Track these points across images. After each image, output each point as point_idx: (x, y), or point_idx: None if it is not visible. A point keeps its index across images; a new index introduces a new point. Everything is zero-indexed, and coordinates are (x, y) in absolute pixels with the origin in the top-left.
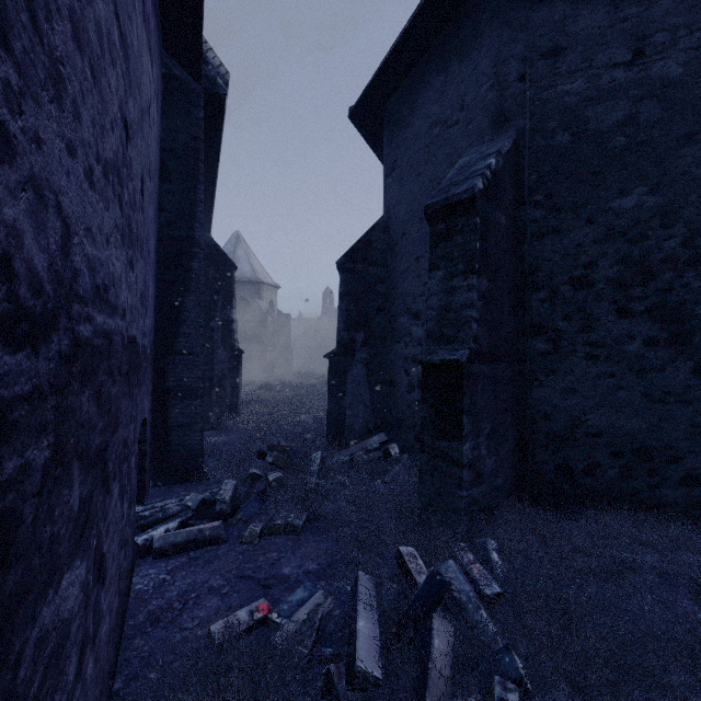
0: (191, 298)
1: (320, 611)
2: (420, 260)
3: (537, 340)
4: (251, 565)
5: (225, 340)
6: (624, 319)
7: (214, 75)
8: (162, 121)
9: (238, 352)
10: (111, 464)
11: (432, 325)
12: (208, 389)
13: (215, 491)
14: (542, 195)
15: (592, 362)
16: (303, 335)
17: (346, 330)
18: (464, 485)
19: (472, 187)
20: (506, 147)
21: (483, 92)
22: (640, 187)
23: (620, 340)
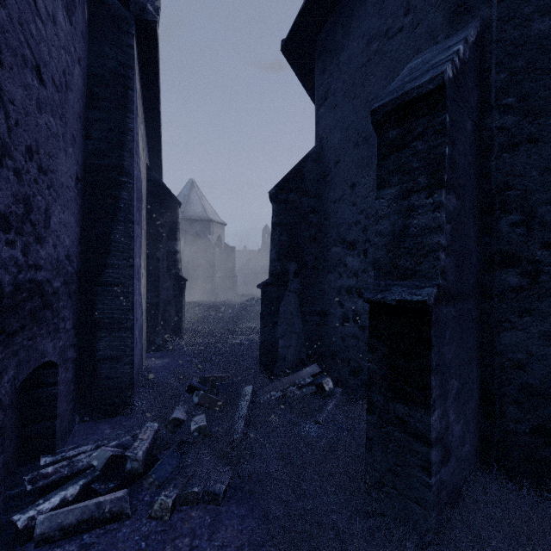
0: (120, 228)
1: None
2: (355, 187)
3: (507, 272)
4: None
5: (169, 269)
6: None
7: (143, 1)
8: (89, 46)
9: (181, 280)
10: None
11: (381, 255)
12: (154, 314)
13: (137, 432)
14: (514, 97)
15: None
16: (247, 264)
17: (279, 260)
18: (433, 469)
19: (441, 73)
20: (472, 37)
21: None
22: None
23: None
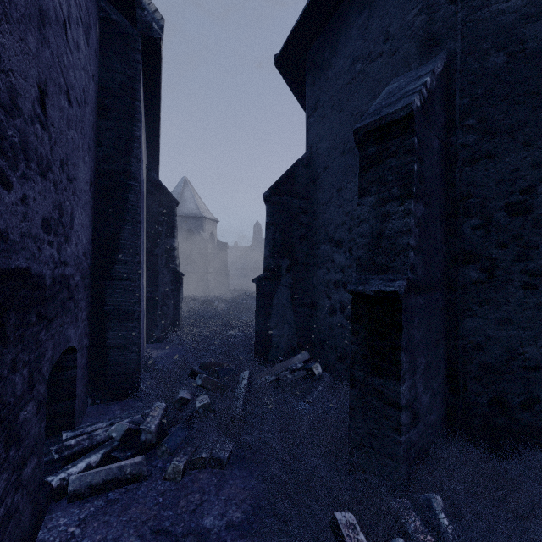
0: (127, 227)
1: None
2: (341, 191)
3: (469, 268)
4: (170, 513)
5: (168, 265)
6: None
7: (149, 20)
8: (100, 61)
9: (179, 275)
10: None
11: (362, 253)
12: (153, 307)
13: (146, 412)
14: (475, 119)
15: (529, 291)
16: (238, 259)
17: (272, 257)
18: (403, 429)
19: (410, 103)
20: (439, 68)
21: (410, 18)
22: None
23: None
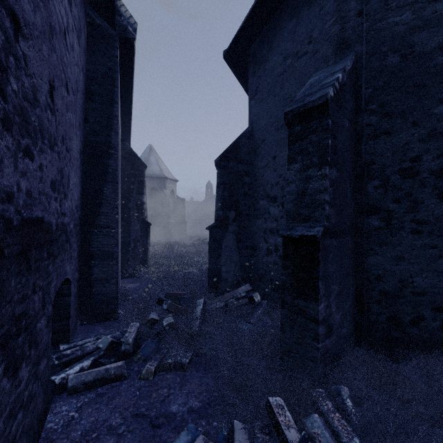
0: (108, 186)
1: None
2: (276, 158)
3: (372, 218)
4: (145, 402)
5: (138, 216)
6: None
7: (125, 24)
8: (87, 56)
9: (147, 224)
10: None
11: (290, 207)
12: (127, 250)
13: (124, 330)
14: (376, 104)
15: (417, 235)
16: (193, 212)
17: (222, 209)
18: (320, 338)
19: (326, 94)
20: (348, 66)
21: (328, 27)
22: None
23: (441, 218)
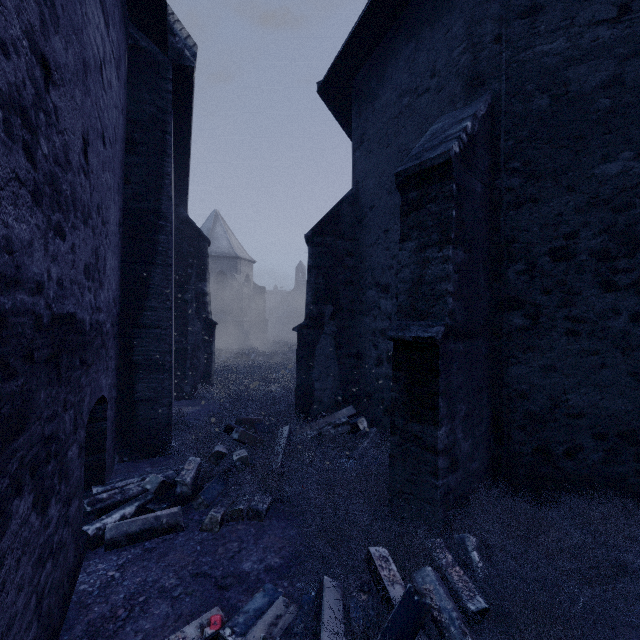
0: (158, 271)
1: (280, 625)
2: (388, 232)
3: (513, 314)
4: (209, 559)
5: (198, 312)
6: (609, 292)
7: (181, 46)
8: (128, 92)
9: (211, 323)
10: (5, 480)
11: (403, 299)
12: (182, 359)
13: (179, 468)
14: (519, 162)
15: (573, 338)
16: (278, 306)
17: (315, 303)
18: (440, 474)
19: (448, 150)
20: (482, 111)
21: (456, 56)
22: (626, 152)
23: (604, 315)
